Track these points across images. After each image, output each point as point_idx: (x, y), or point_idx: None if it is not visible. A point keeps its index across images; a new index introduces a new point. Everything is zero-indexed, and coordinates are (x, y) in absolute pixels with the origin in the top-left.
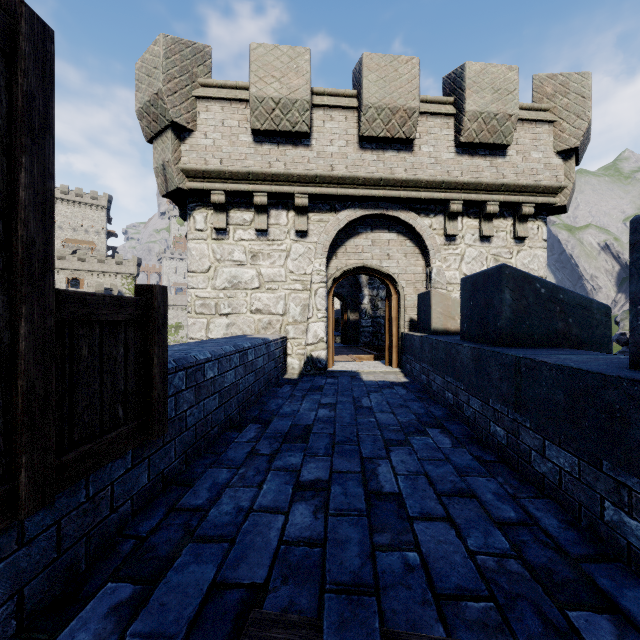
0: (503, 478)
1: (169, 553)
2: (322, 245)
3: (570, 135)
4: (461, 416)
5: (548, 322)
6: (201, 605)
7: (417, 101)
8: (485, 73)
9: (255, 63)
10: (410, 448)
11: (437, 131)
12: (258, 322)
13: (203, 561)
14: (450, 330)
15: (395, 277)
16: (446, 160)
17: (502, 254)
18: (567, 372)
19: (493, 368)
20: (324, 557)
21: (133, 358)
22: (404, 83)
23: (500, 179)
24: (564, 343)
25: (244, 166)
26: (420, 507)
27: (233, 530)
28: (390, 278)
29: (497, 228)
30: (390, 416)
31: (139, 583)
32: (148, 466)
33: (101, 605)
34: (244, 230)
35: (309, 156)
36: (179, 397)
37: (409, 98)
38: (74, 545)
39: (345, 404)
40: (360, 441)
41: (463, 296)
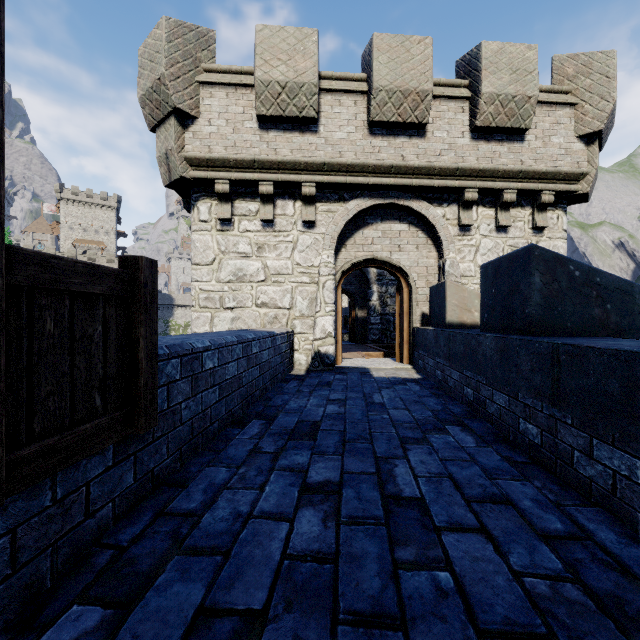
0: (539, 482)
1: (152, 567)
2: (330, 236)
3: (593, 118)
4: (483, 413)
5: (583, 308)
6: (184, 637)
7: (430, 83)
8: (502, 53)
9: (260, 45)
10: (429, 447)
11: (451, 115)
12: (264, 316)
13: (191, 579)
14: (466, 323)
15: (406, 269)
16: (460, 146)
17: (519, 245)
18: (624, 357)
19: (523, 358)
20: (336, 576)
21: (114, 339)
22: (416, 64)
23: (518, 165)
24: (601, 332)
25: (249, 154)
26: (447, 515)
27: (229, 540)
28: (401, 271)
29: (514, 218)
30: (404, 413)
31: (112, 606)
32: (134, 464)
33: (61, 635)
34: (249, 221)
35: (317, 143)
36: (172, 387)
37: (422, 80)
38: (35, 558)
39: (355, 400)
40: (373, 439)
41: (483, 284)
